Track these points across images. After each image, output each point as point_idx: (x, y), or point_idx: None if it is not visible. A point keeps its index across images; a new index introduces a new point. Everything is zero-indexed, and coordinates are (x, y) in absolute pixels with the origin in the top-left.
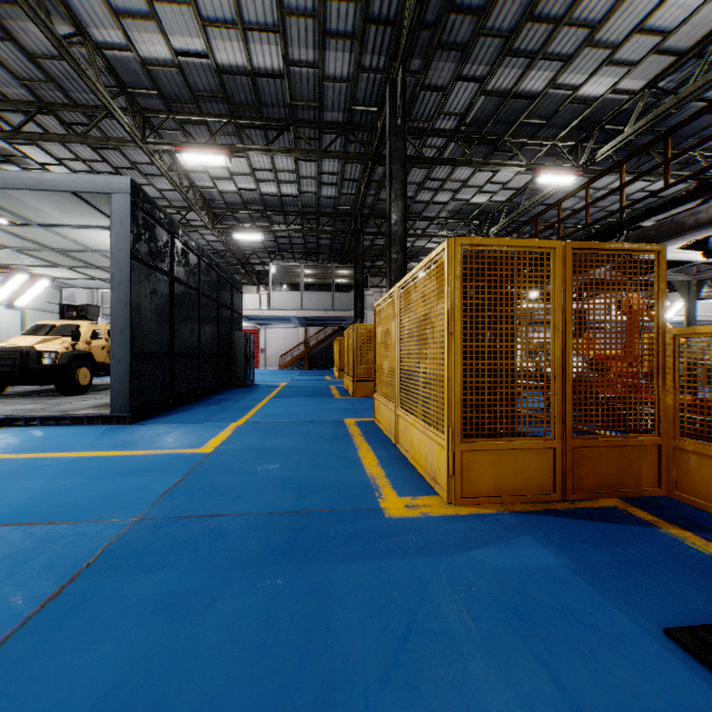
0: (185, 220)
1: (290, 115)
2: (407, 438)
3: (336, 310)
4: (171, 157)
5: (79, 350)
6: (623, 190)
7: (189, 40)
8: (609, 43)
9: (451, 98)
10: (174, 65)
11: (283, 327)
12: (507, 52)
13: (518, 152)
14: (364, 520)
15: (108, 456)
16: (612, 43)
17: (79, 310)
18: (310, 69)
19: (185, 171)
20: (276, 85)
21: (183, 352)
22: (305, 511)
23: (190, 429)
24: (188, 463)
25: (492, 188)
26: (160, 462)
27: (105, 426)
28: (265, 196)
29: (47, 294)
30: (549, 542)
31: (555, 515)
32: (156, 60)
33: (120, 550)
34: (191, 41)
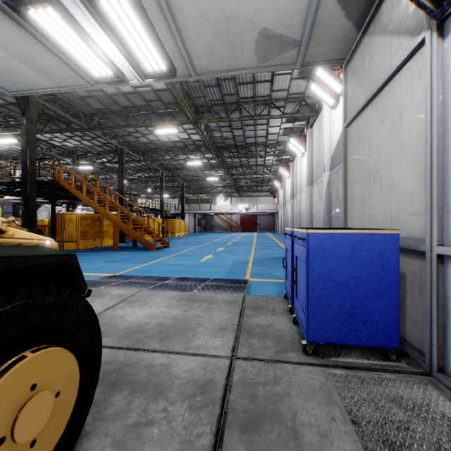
0: None
1: None
2: None
3: None
4: None
5: None
6: None
7: None
8: None
9: None
10: None
11: None
12: None
13: None
14: None
15: None
16: None
17: None
18: None
19: None
20: None
21: None
22: None
23: None
24: None
25: None
26: None
27: None
28: None
29: None
30: None
31: None
32: None
33: None
34: None
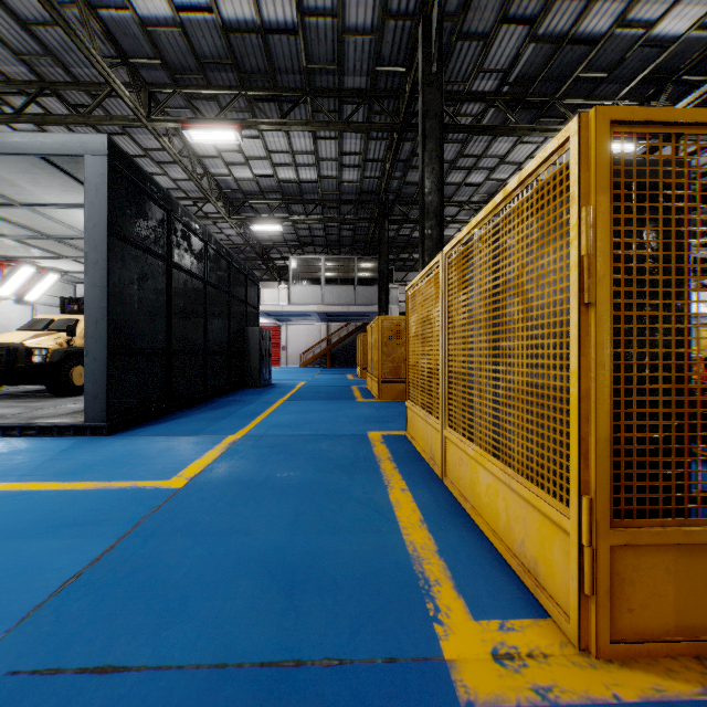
0: (202, 213)
1: (307, 82)
2: (464, 477)
3: (359, 305)
4: (182, 140)
5: (75, 347)
6: None
7: None
8: None
9: (493, 49)
10: (175, 25)
11: (304, 324)
12: None
13: (571, 115)
14: None
15: (40, 492)
16: None
17: (81, 304)
18: (328, 21)
19: (198, 157)
20: (290, 44)
21: (183, 348)
22: (291, 662)
23: (173, 446)
24: (139, 509)
25: None
26: (102, 506)
27: (75, 438)
28: (283, 183)
29: (59, 289)
30: None
31: None
32: (156, 20)
33: None
34: None
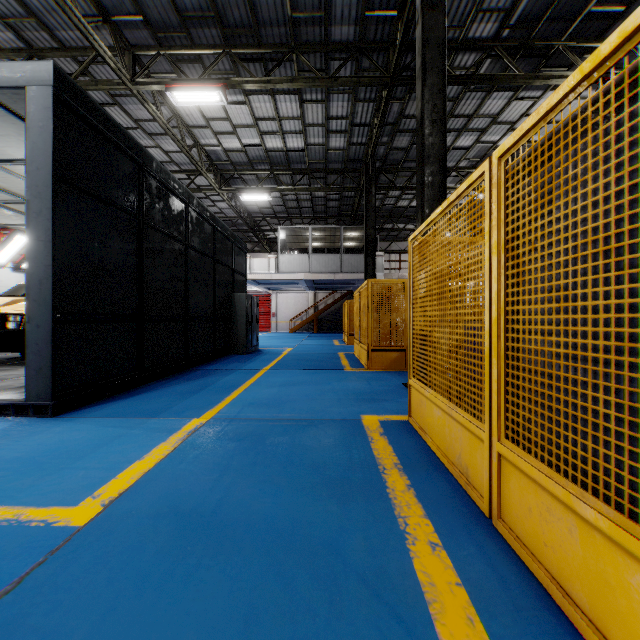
0: (196, 186)
1: (292, 36)
2: (561, 550)
3: (344, 273)
4: (171, 109)
5: None
6: None
7: None
8: None
9: None
10: None
11: (293, 292)
12: None
13: (578, 60)
14: None
15: None
16: None
17: None
18: None
19: (187, 127)
20: None
21: (159, 314)
22: None
23: (119, 434)
24: None
25: None
26: None
27: (14, 420)
28: (270, 152)
29: None
30: None
31: None
32: None
33: None
34: None
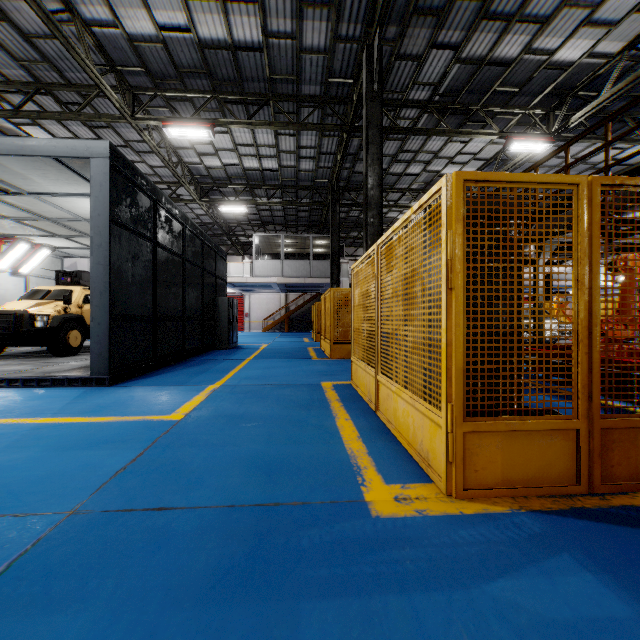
0: (175, 195)
1: (270, 89)
2: (390, 408)
3: (314, 277)
4: (160, 134)
5: (71, 314)
6: (608, 148)
7: (172, 15)
8: (588, 3)
9: (425, 67)
10: (158, 41)
11: (265, 293)
12: (484, 16)
13: (491, 121)
14: (345, 520)
15: (73, 423)
16: (592, 3)
17: (73, 277)
18: (289, 41)
19: (173, 148)
20: (256, 58)
21: (166, 315)
22: (273, 504)
23: (166, 393)
24: (153, 433)
25: (462, 159)
26: (124, 431)
27: (84, 388)
28: (247, 171)
29: (49, 262)
30: (597, 566)
31: (588, 518)
32: (141, 37)
33: (31, 565)
34: (174, 16)
